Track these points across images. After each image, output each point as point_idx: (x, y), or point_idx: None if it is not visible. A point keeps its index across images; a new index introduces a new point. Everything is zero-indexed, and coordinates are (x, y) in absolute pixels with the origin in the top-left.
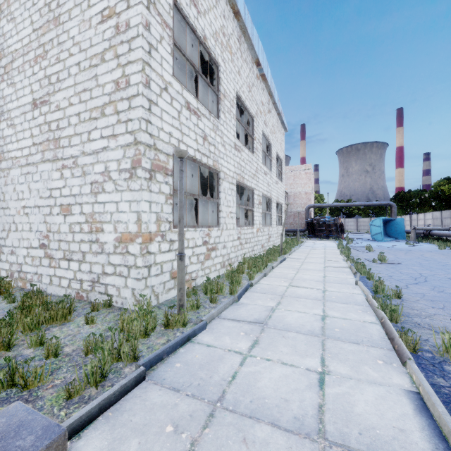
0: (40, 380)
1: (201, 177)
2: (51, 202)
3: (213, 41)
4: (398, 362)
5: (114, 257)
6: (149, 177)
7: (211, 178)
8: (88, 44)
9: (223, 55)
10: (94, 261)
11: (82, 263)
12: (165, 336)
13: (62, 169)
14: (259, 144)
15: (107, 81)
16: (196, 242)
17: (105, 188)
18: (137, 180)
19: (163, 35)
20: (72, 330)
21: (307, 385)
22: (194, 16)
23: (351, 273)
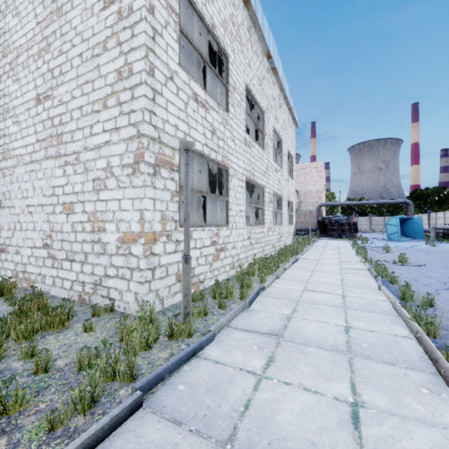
0: (22, 404)
1: (210, 175)
2: (54, 200)
3: (222, 30)
4: (448, 392)
5: (116, 258)
6: (153, 173)
7: (219, 176)
8: (90, 33)
9: (233, 45)
10: (96, 262)
11: (84, 265)
12: (169, 349)
13: (64, 166)
14: (270, 140)
15: (109, 71)
16: (204, 242)
17: (107, 185)
18: (140, 175)
19: (168, 20)
20: (68, 339)
21: (338, 421)
22: (201, 2)
23: (371, 276)
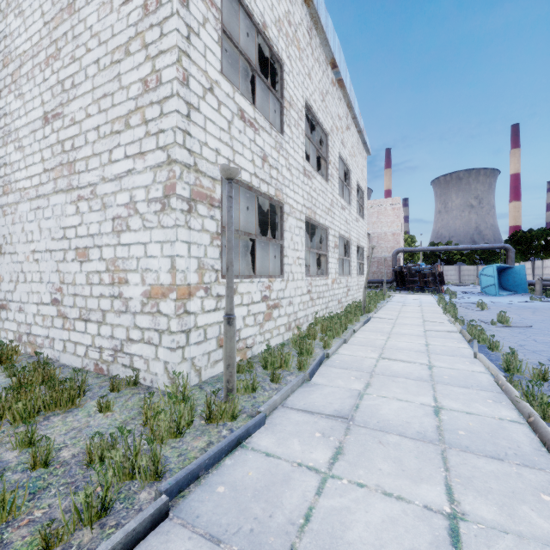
0: (11, 512)
1: (261, 213)
2: (65, 245)
3: (276, 31)
4: None
5: (141, 318)
6: (187, 209)
7: (272, 214)
8: (109, 34)
9: (289, 50)
10: (117, 322)
11: (101, 326)
12: (206, 435)
13: (78, 201)
14: (335, 169)
15: (132, 80)
16: (253, 298)
17: (130, 225)
18: (171, 212)
19: (207, 16)
20: (78, 421)
21: (431, 541)
22: None
23: (463, 341)
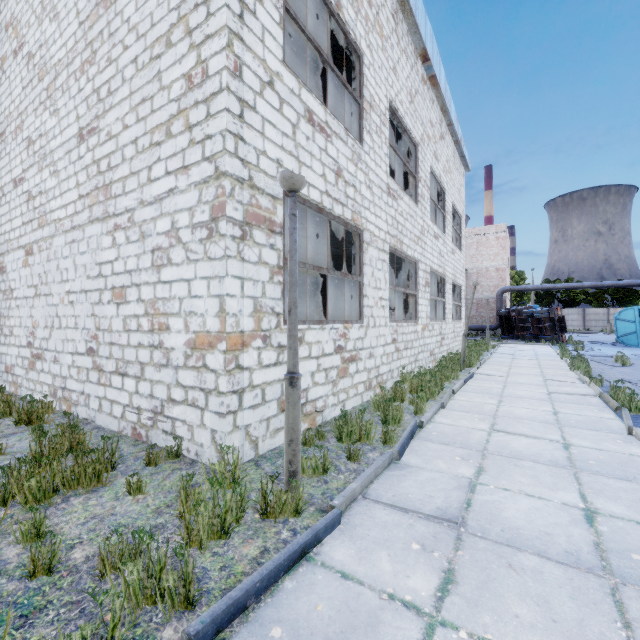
0: None
1: (333, 245)
2: (101, 284)
3: (353, 13)
4: None
5: (185, 374)
6: (240, 236)
7: (348, 246)
8: (148, 24)
9: (369, 38)
10: (157, 378)
11: (139, 381)
12: (260, 538)
13: (114, 231)
14: (426, 188)
15: (174, 78)
16: (324, 349)
17: (171, 257)
18: (220, 240)
19: None
20: (102, 506)
21: None
22: None
23: (606, 408)
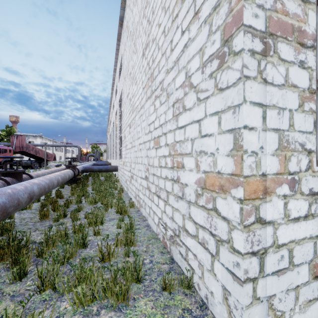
0: None
1: None
2: (149, 137)
3: None
4: None
5: (195, 211)
6: (260, 51)
7: None
8: None
9: None
10: (175, 206)
11: (166, 205)
12: None
13: (154, 101)
14: None
15: None
16: None
17: (185, 104)
18: (234, 60)
19: None
20: None
21: None
22: None
23: None
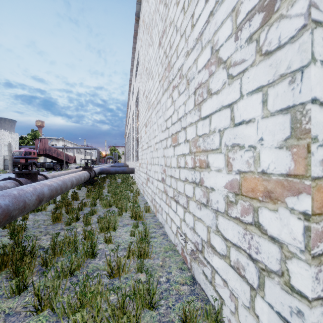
0: None
1: None
2: (166, 134)
3: None
4: None
5: (225, 223)
6: None
7: None
8: None
9: None
10: (197, 215)
11: (185, 212)
12: None
13: (172, 92)
14: None
15: None
16: None
17: (210, 88)
18: (292, 3)
19: None
20: None
21: None
22: None
23: None
